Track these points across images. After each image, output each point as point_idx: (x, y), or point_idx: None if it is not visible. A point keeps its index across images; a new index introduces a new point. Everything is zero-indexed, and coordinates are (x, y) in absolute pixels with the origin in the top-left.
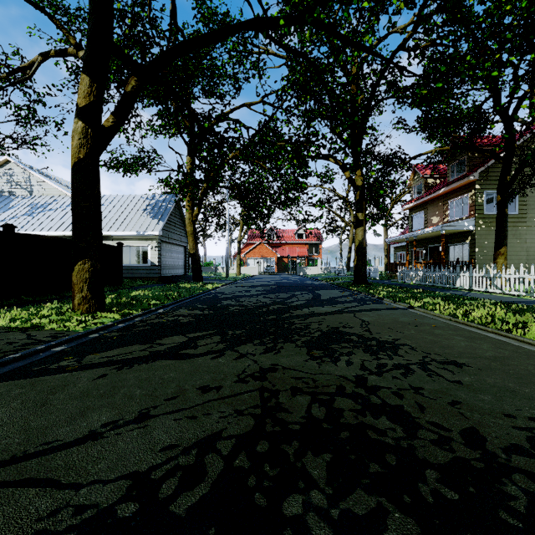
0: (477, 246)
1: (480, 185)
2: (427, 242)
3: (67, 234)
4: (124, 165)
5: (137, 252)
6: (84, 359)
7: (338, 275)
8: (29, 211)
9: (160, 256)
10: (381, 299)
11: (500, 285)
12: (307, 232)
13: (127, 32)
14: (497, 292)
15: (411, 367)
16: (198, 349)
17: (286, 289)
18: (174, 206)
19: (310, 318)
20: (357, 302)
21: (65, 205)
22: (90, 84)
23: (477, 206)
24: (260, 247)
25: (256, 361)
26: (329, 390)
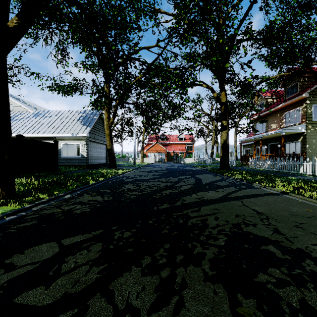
0: (308, 143)
1: (309, 100)
2: (268, 141)
3: (25, 136)
4: (62, 88)
5: (72, 147)
6: None
7: (205, 163)
8: None
9: (88, 150)
10: (250, 183)
11: None
12: (185, 137)
13: None
14: None
15: None
16: (51, 288)
17: (174, 174)
18: (98, 117)
19: (202, 207)
20: (233, 186)
21: (26, 117)
22: None
23: (308, 115)
24: (156, 146)
25: None
26: None
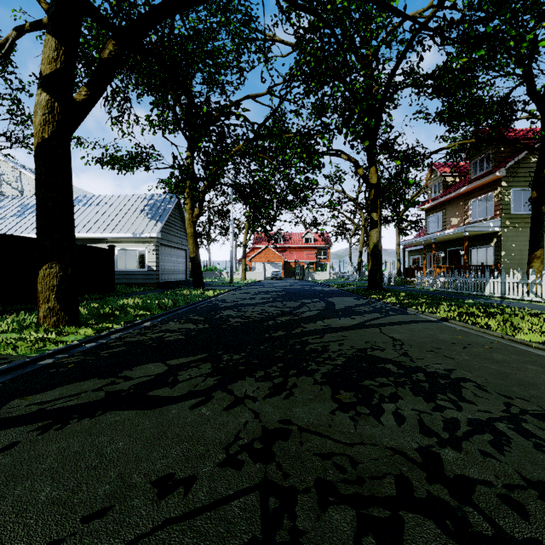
0: (504, 249)
1: (507, 182)
2: (446, 245)
3: None
4: (118, 162)
5: (133, 255)
6: (2, 408)
7: (348, 280)
8: (19, 211)
9: (159, 260)
10: (404, 309)
11: (540, 292)
12: (315, 236)
13: (114, 3)
14: (537, 300)
15: (499, 427)
16: (176, 388)
17: (294, 296)
18: (174, 206)
19: (327, 334)
20: (378, 312)
21: None
22: (56, 46)
23: (504, 206)
24: (266, 252)
25: (257, 413)
26: (385, 491)
